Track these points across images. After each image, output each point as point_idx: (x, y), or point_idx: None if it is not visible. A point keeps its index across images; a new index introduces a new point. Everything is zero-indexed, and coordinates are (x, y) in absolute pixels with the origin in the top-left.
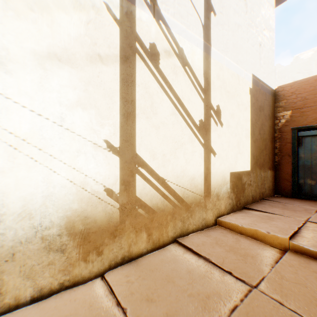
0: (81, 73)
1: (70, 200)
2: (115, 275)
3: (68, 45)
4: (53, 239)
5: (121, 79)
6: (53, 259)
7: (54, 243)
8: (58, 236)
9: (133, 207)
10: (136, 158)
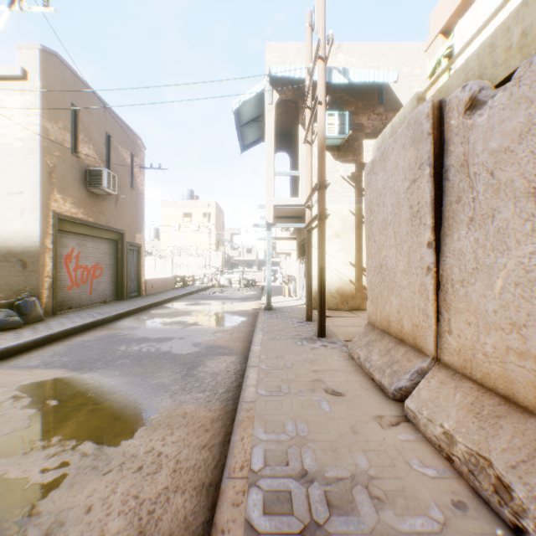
0: (341, 239)
1: (337, 282)
2: (353, 311)
3: (337, 231)
4: (333, 294)
5: (356, 237)
6: (333, 300)
7: (333, 295)
8: (334, 293)
9: (361, 289)
10: (363, 268)
